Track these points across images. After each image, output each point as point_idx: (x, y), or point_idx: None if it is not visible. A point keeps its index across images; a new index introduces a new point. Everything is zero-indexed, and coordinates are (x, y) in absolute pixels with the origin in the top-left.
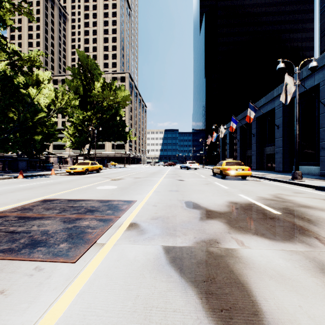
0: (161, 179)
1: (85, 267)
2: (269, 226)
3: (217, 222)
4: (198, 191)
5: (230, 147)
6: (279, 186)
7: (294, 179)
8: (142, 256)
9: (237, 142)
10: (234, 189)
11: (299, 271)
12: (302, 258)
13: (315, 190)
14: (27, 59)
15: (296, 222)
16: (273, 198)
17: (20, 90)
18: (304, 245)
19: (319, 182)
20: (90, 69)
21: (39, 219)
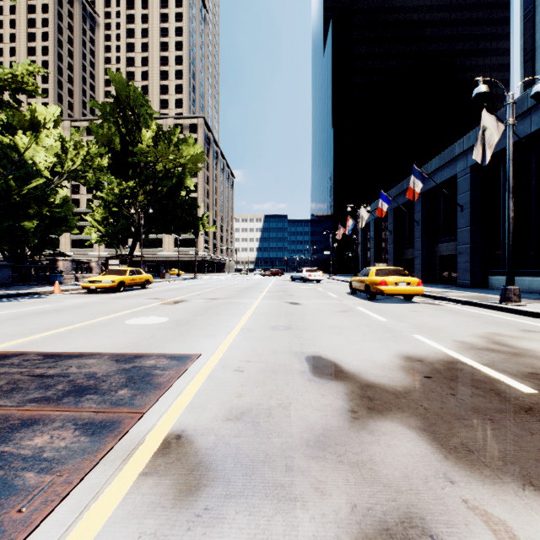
0: (258, 300)
1: None
2: None
3: (399, 427)
4: (331, 328)
5: (376, 243)
6: (482, 316)
7: (506, 301)
8: None
9: (388, 236)
10: (400, 323)
11: None
12: None
13: None
14: (8, 79)
15: None
16: (490, 345)
17: None
18: None
19: None
20: (133, 106)
21: None
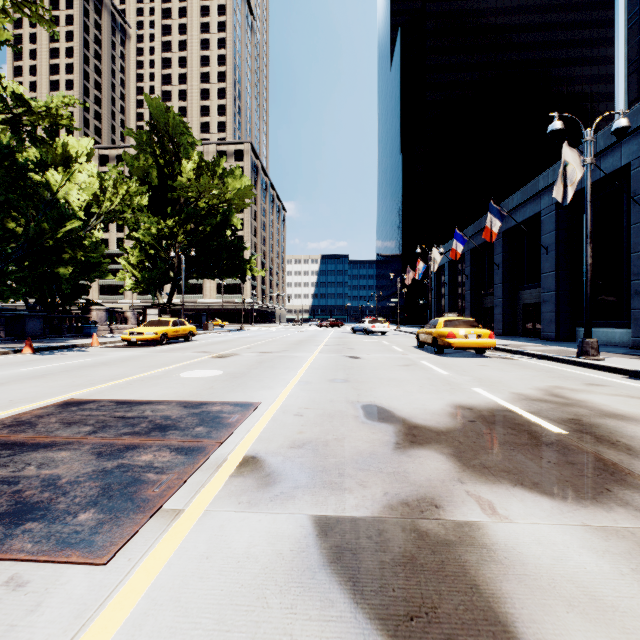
0: (314, 354)
1: (128, 577)
2: (546, 463)
3: (433, 453)
4: (390, 381)
5: (451, 289)
6: (554, 370)
7: (583, 355)
8: (265, 544)
9: (465, 281)
10: (463, 377)
11: (633, 587)
12: (634, 549)
13: (628, 379)
14: (42, 112)
15: (603, 454)
16: (546, 396)
17: (29, 175)
18: (631, 512)
19: (633, 362)
20: (172, 135)
21: (45, 449)
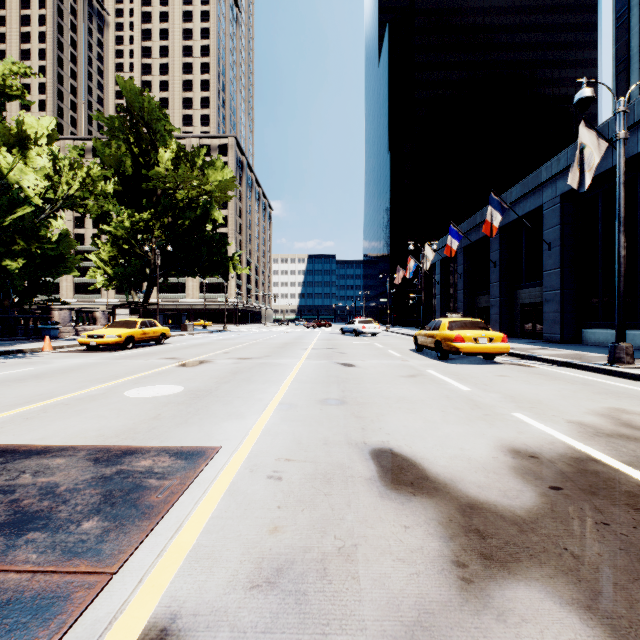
0: (301, 361)
1: None
2: None
3: (545, 603)
4: (400, 401)
5: (442, 289)
6: (590, 382)
7: (617, 363)
8: None
9: (458, 280)
10: (489, 394)
11: None
12: None
13: None
14: None
15: None
16: (621, 428)
17: None
18: None
19: None
20: (147, 121)
21: None
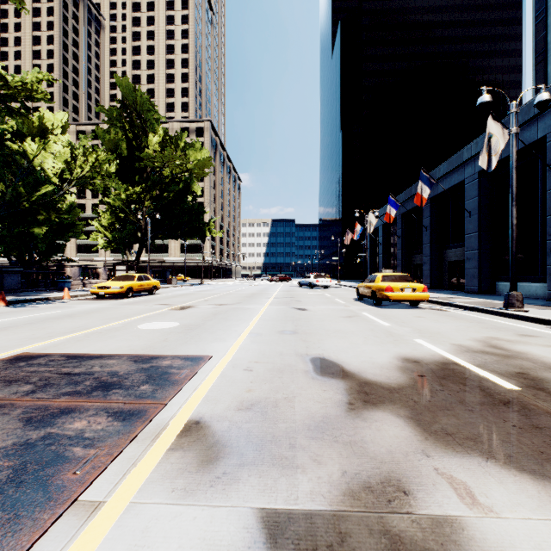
0: (265, 306)
1: None
2: (511, 428)
3: (389, 416)
4: (336, 332)
5: (384, 249)
6: (484, 321)
7: (509, 307)
8: None
9: (397, 242)
10: (403, 328)
11: None
12: None
13: None
14: (18, 87)
15: None
16: (486, 348)
17: (7, 144)
18: None
19: None
20: (139, 111)
21: None
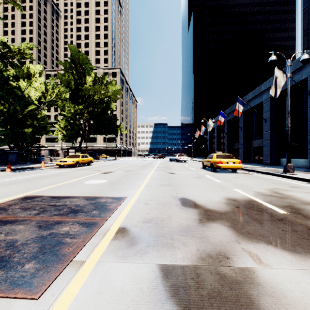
0: (152, 171)
1: (51, 308)
2: (281, 231)
3: (220, 225)
4: (191, 185)
5: (217, 140)
6: (272, 180)
7: (286, 172)
8: (132, 283)
9: (225, 136)
10: (228, 183)
11: None
12: None
13: None
14: (16, 51)
15: None
16: (272, 193)
17: (10, 83)
18: None
19: None
20: (81, 64)
21: (10, 223)
